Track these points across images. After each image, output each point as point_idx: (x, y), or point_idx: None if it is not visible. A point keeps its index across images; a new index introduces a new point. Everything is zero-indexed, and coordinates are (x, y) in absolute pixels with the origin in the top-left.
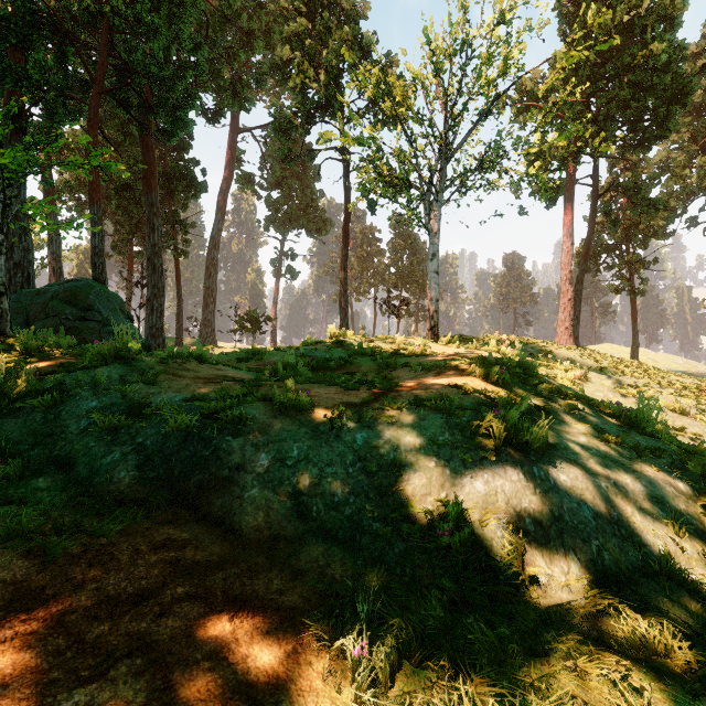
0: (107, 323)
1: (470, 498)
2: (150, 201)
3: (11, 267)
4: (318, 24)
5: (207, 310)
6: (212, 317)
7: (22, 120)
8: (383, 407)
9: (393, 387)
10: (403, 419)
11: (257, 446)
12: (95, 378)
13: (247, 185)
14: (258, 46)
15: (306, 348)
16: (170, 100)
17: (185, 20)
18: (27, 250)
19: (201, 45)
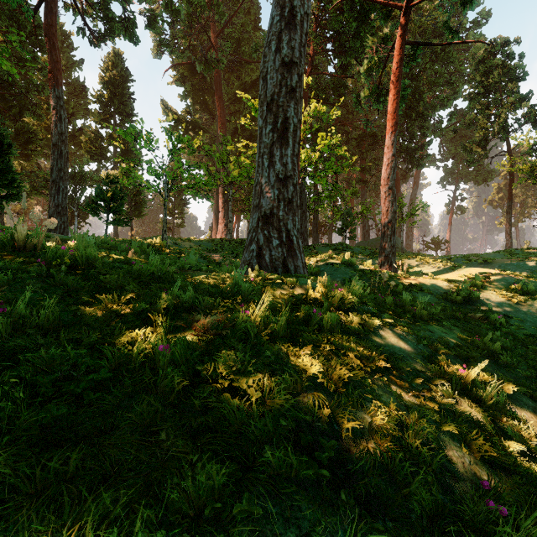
0: (400, 249)
1: (536, 270)
2: (398, 196)
3: (365, 232)
4: (492, 99)
5: (408, 239)
6: (411, 243)
7: (368, 184)
8: (521, 260)
9: (525, 258)
10: (525, 261)
11: (494, 265)
12: (456, 257)
13: (430, 163)
14: (449, 104)
15: (494, 253)
16: (413, 156)
17: (423, 125)
18: (368, 226)
19: (428, 129)
